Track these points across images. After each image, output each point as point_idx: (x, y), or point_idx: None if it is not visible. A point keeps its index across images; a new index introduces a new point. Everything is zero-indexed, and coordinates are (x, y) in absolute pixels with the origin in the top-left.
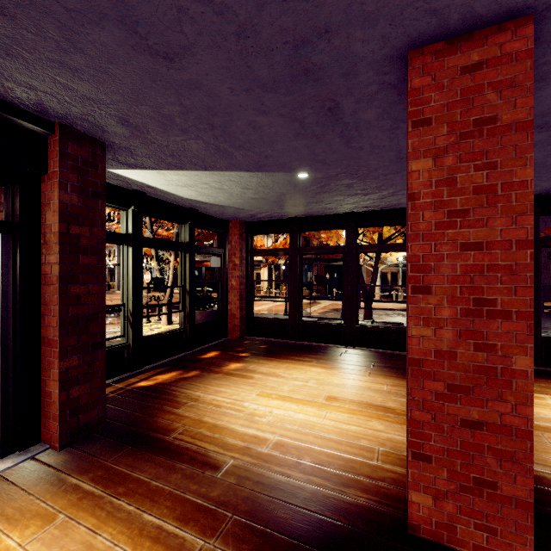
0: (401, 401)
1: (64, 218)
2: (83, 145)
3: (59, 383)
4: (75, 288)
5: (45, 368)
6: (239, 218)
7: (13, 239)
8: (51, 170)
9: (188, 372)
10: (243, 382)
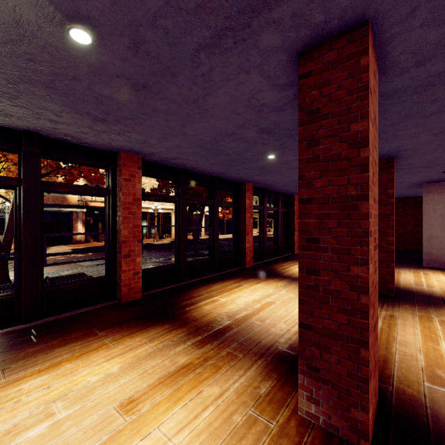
0: (182, 351)
1: None
2: None
3: None
4: None
5: None
6: None
7: None
8: None
9: None
10: None
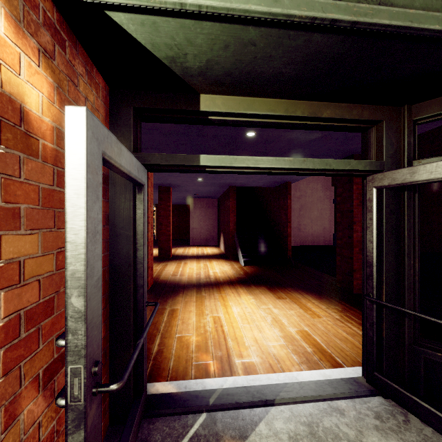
0: None
1: None
2: None
3: None
4: None
5: None
6: None
7: None
8: None
9: None
10: None
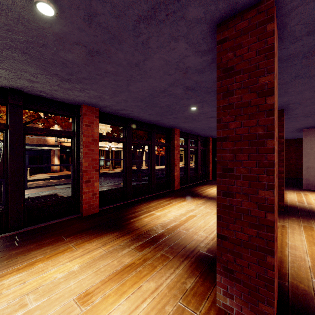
0: (127, 253)
1: None
2: None
3: None
4: None
5: None
6: None
7: None
8: None
9: None
10: None
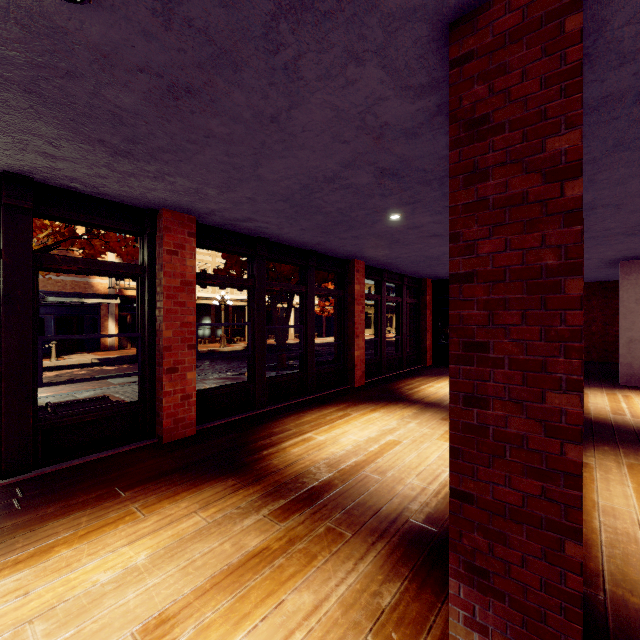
0: (253, 525)
1: None
2: None
3: None
4: None
5: None
6: None
7: None
8: None
9: None
10: None
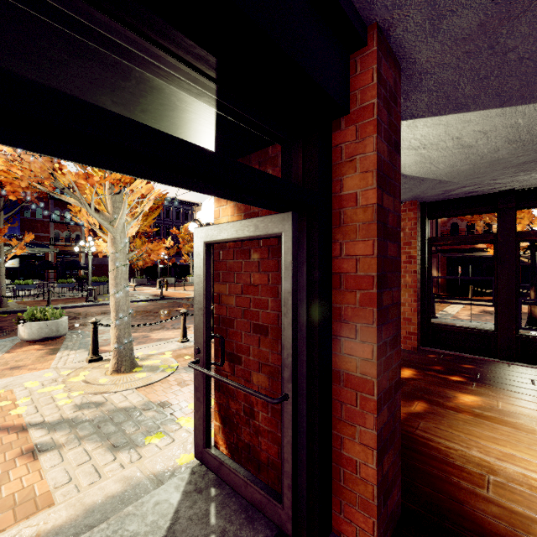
0: None
1: (379, 181)
2: (388, 64)
3: (376, 453)
4: (384, 296)
5: (340, 420)
6: (420, 197)
7: (306, 219)
8: (355, 107)
9: (408, 402)
10: (529, 439)
